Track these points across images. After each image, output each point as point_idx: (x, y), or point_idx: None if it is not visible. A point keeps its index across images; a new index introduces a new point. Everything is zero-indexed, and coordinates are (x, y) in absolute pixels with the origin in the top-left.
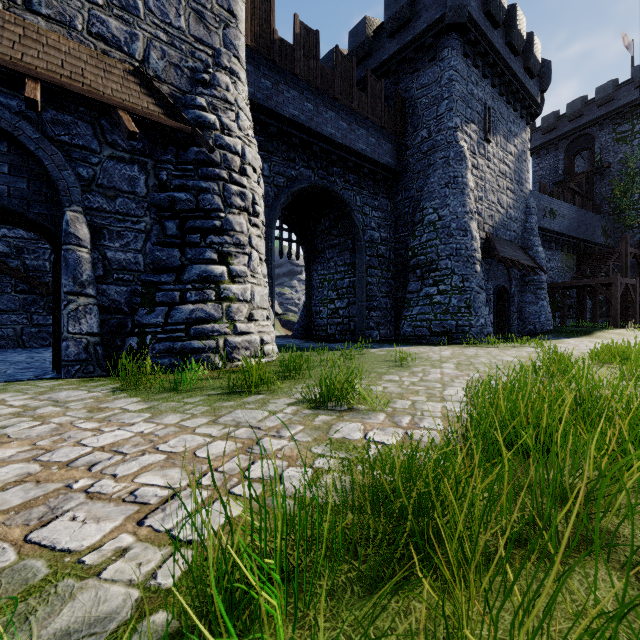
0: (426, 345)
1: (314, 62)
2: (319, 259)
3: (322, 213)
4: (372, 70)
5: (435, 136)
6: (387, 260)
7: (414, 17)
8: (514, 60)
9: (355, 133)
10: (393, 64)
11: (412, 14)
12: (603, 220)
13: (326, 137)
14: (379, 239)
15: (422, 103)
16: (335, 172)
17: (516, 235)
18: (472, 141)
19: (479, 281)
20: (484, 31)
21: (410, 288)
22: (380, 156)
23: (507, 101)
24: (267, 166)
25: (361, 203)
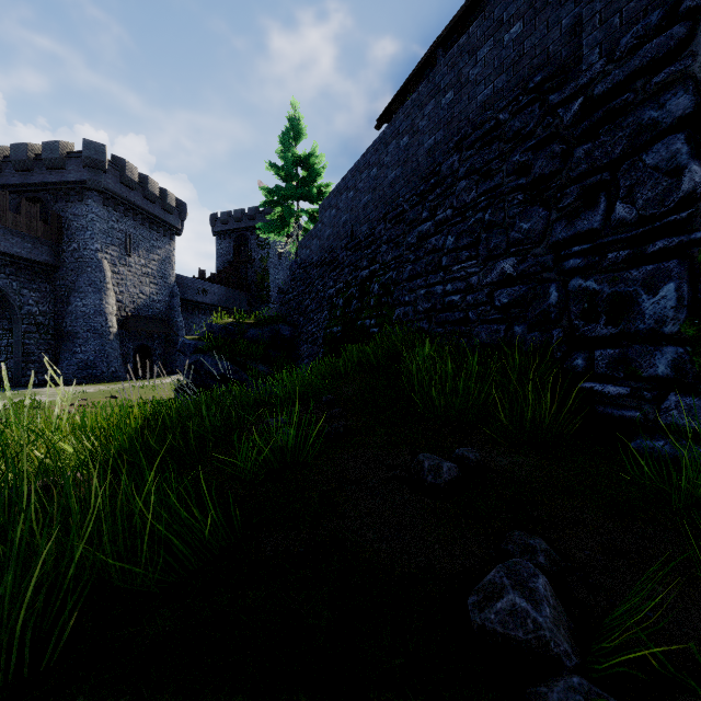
0: (65, 386)
1: None
2: None
3: None
4: (34, 183)
5: (83, 251)
6: (47, 326)
7: (67, 168)
8: (153, 205)
9: (10, 241)
10: (52, 189)
11: (66, 165)
12: (249, 296)
13: None
14: (38, 312)
15: (75, 225)
16: None
17: (160, 311)
18: (113, 257)
19: (113, 345)
20: (120, 193)
21: (64, 348)
22: (37, 256)
23: (150, 228)
24: None
25: (18, 287)
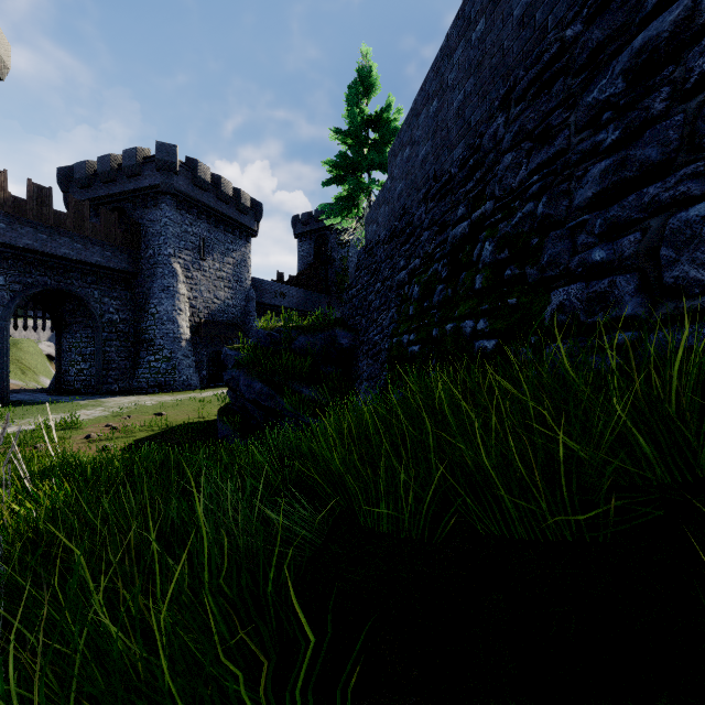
0: (136, 395)
1: (47, 208)
2: (68, 330)
3: (65, 300)
4: (117, 193)
5: (158, 257)
6: (127, 334)
7: (143, 174)
8: (227, 206)
9: (90, 250)
10: (131, 196)
11: (142, 171)
12: (328, 298)
13: (61, 256)
14: (118, 320)
15: (151, 231)
16: (73, 276)
17: (235, 316)
18: (187, 262)
19: (184, 352)
20: (193, 195)
21: (141, 355)
22: (116, 264)
23: (224, 230)
24: (3, 278)
25: (100, 296)
